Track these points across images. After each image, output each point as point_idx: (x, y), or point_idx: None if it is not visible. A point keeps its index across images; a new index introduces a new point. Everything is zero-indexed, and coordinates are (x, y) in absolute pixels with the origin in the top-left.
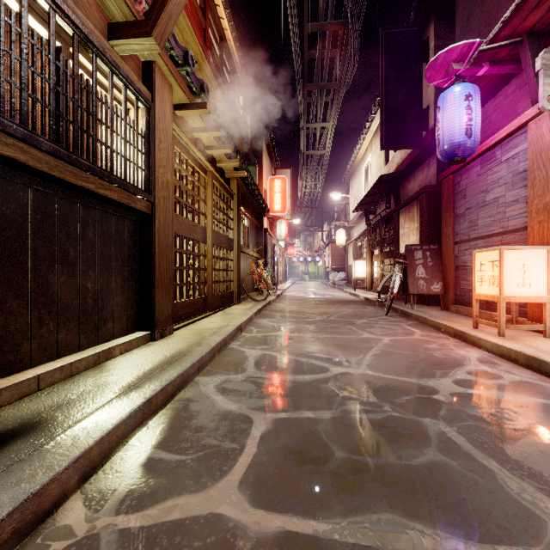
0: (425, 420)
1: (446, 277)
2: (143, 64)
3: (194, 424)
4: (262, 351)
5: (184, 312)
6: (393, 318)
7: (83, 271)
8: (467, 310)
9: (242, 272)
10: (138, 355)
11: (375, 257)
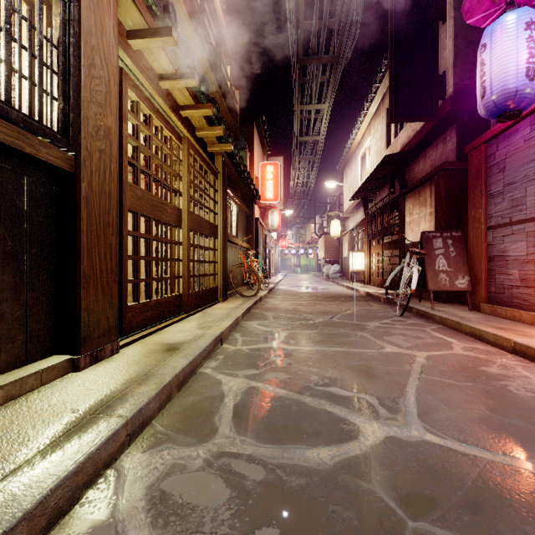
0: None
1: (474, 269)
2: None
3: None
4: (247, 380)
5: (144, 317)
6: (409, 319)
7: None
8: (509, 312)
9: (230, 264)
10: (25, 409)
11: (375, 248)
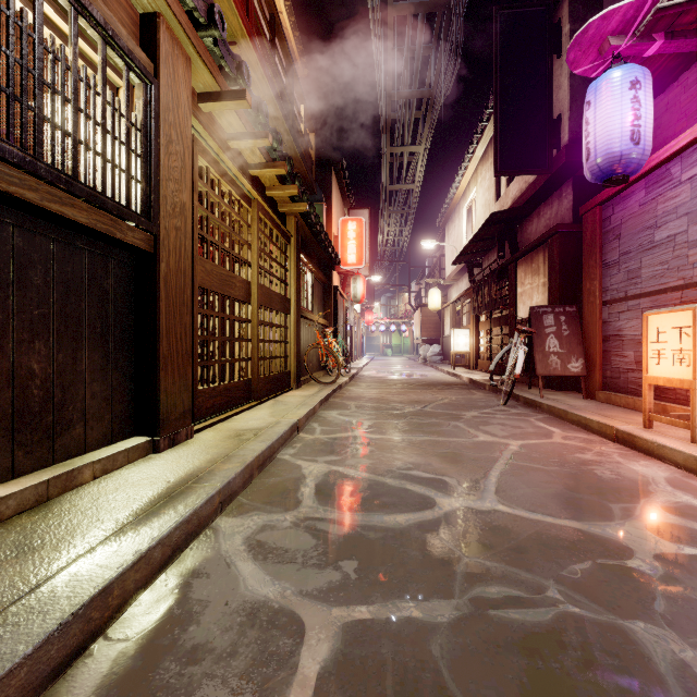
0: (636, 627)
1: (589, 351)
2: (141, 17)
3: (190, 640)
4: (328, 465)
5: (214, 403)
6: (514, 409)
7: (22, 342)
8: (624, 399)
9: (304, 345)
10: (123, 480)
11: (482, 324)
